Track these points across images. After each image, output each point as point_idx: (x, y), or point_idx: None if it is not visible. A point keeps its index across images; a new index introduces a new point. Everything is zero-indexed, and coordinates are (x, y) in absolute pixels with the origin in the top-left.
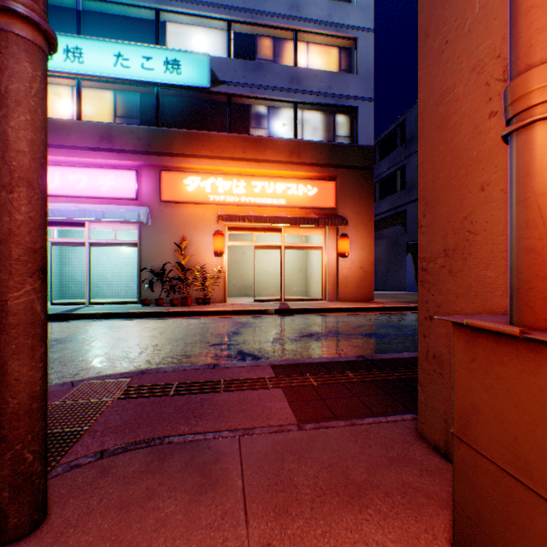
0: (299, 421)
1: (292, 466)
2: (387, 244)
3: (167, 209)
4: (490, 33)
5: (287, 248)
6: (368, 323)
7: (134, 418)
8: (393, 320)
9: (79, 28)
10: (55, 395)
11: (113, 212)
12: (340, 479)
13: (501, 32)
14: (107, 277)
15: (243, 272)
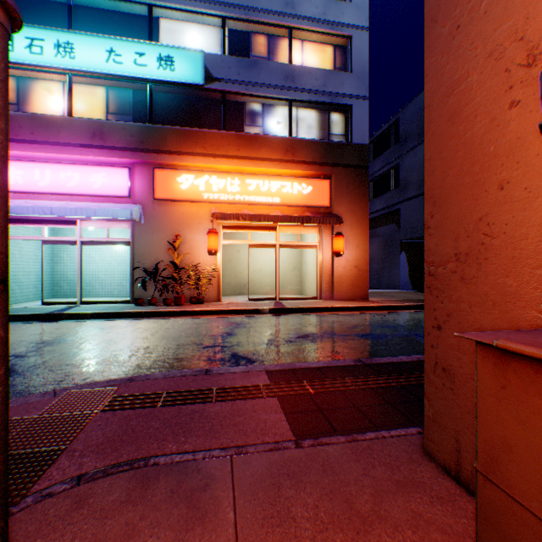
0: (296, 437)
1: (290, 493)
2: (381, 243)
3: (160, 207)
4: (510, 14)
5: (282, 246)
6: (364, 323)
7: (118, 434)
8: (389, 320)
9: (71, 23)
10: (35, 407)
11: (105, 210)
12: (343, 509)
13: (524, 12)
14: (99, 275)
15: (237, 270)
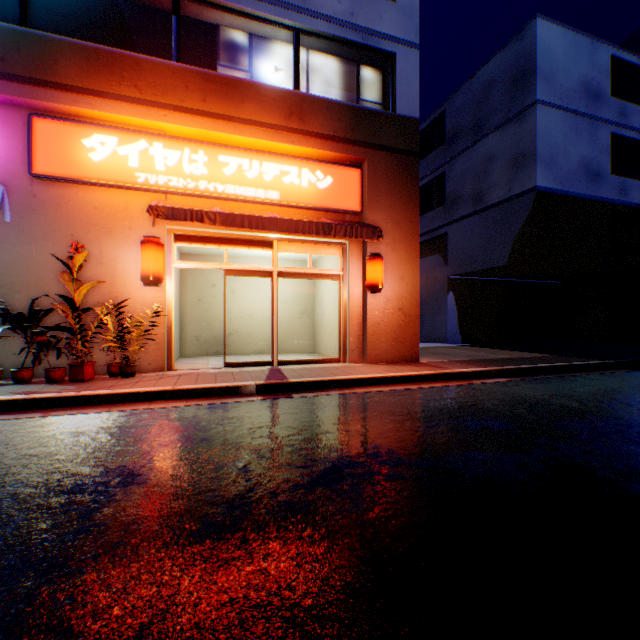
0: None
1: None
2: (420, 280)
3: (47, 193)
4: None
5: (283, 275)
6: (441, 415)
7: None
8: (479, 405)
9: None
10: None
11: None
12: None
13: None
14: None
15: (212, 316)
